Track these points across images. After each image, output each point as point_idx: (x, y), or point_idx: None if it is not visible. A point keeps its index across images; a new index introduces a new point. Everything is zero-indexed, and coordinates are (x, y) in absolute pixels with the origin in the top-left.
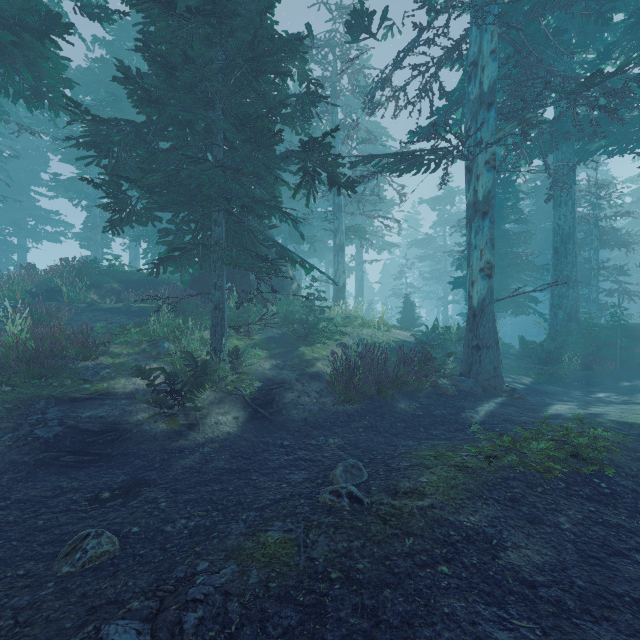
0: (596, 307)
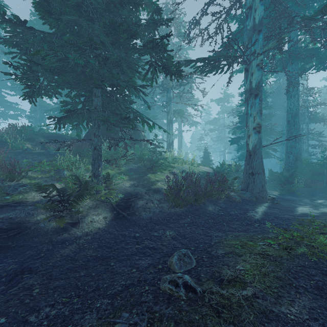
0: (307, 154)
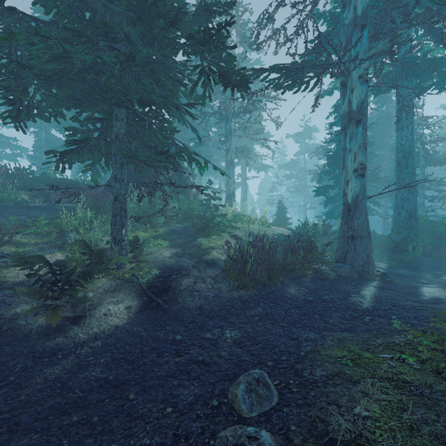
0: (423, 209)
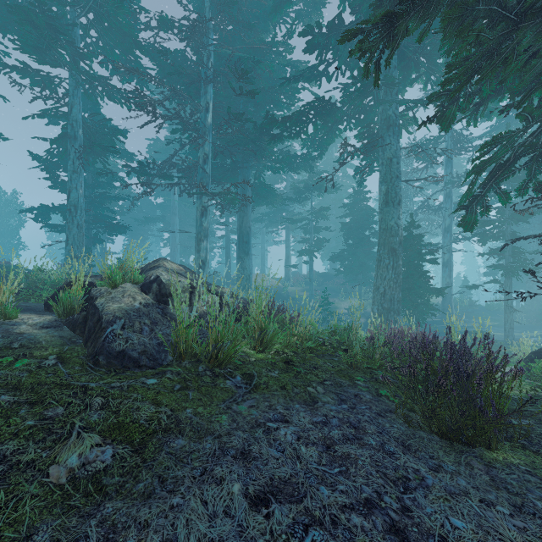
0: None
